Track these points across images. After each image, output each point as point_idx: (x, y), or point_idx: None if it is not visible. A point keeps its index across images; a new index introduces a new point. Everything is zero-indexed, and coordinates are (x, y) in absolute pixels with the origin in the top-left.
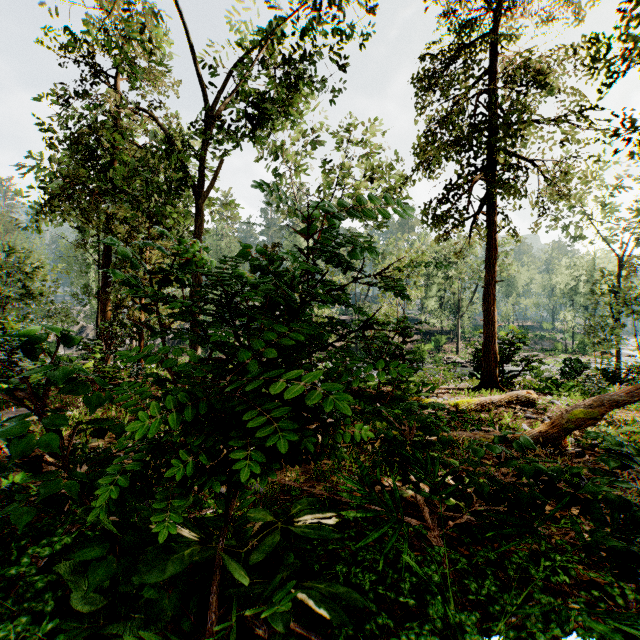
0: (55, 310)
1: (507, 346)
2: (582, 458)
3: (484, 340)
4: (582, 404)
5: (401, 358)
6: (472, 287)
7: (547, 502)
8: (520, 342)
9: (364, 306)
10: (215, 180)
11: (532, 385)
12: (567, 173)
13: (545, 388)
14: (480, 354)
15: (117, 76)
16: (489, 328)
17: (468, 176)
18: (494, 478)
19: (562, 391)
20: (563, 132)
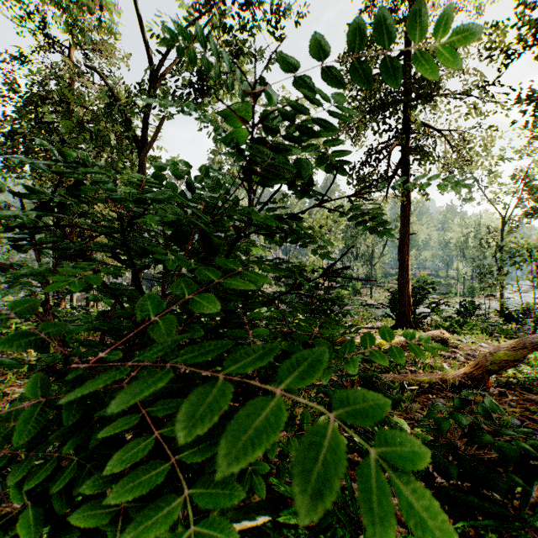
0: (13, 259)
1: (417, 291)
2: (505, 398)
3: (399, 285)
4: (505, 347)
5: (331, 303)
6: (383, 241)
7: (531, 485)
8: (429, 287)
9: (293, 257)
10: (155, 134)
11: (438, 324)
12: (469, 141)
13: (450, 327)
14: (394, 298)
15: (71, 46)
16: (404, 275)
17: (386, 141)
18: (461, 452)
19: (465, 329)
20: (467, 105)
